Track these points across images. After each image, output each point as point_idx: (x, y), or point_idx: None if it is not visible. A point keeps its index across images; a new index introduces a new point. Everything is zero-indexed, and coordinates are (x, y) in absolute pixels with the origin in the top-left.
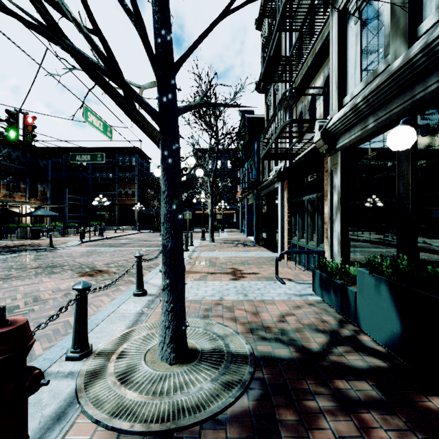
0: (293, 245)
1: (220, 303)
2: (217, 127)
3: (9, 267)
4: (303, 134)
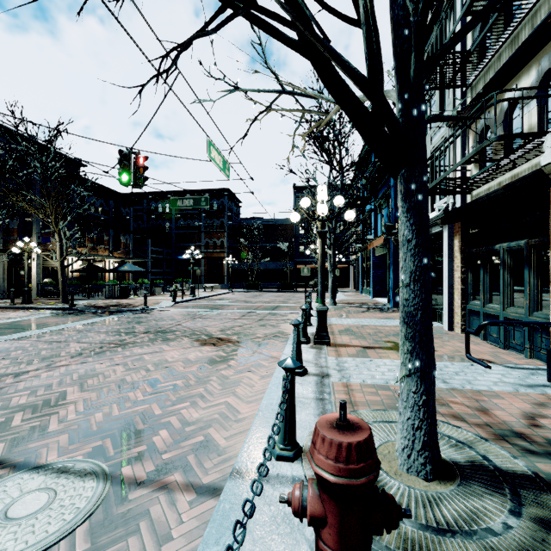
0: (471, 311)
1: None
2: (340, 157)
3: (116, 330)
4: (507, 155)
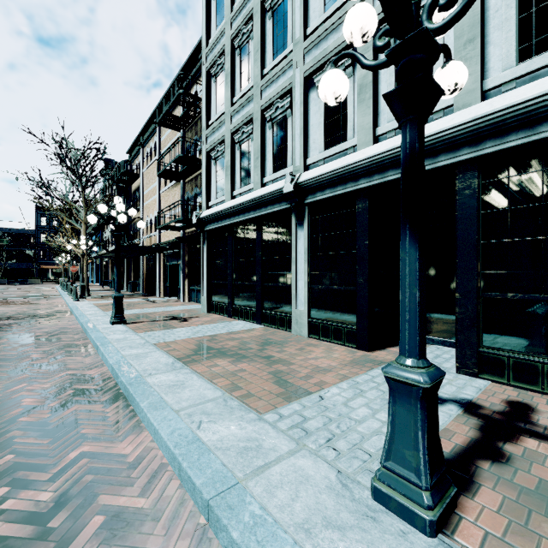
0: None
1: None
2: None
3: None
4: None
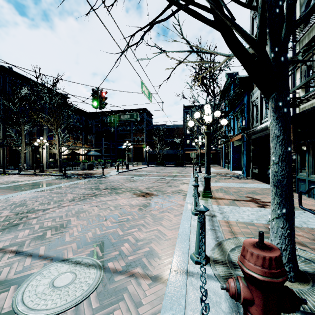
0: (299, 179)
1: None
2: (213, 88)
3: (90, 187)
4: None
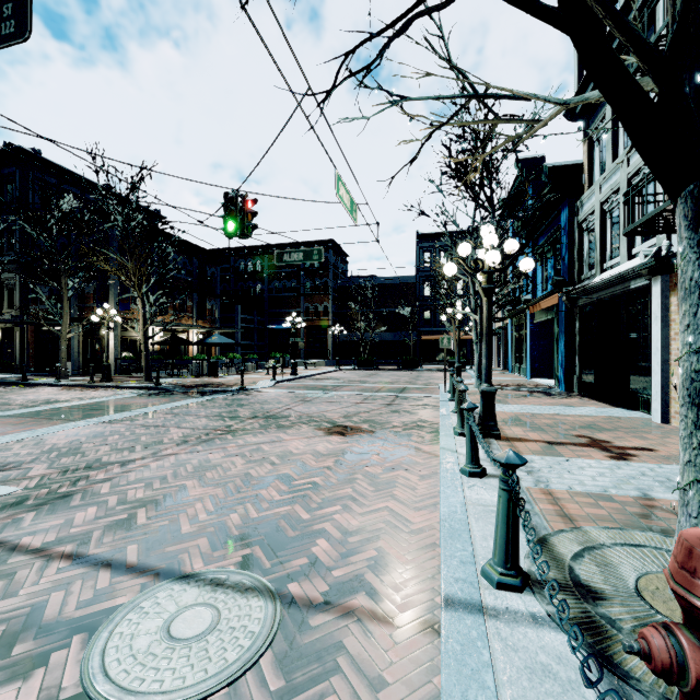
0: None
1: (655, 505)
2: (491, 192)
3: (217, 414)
4: None
